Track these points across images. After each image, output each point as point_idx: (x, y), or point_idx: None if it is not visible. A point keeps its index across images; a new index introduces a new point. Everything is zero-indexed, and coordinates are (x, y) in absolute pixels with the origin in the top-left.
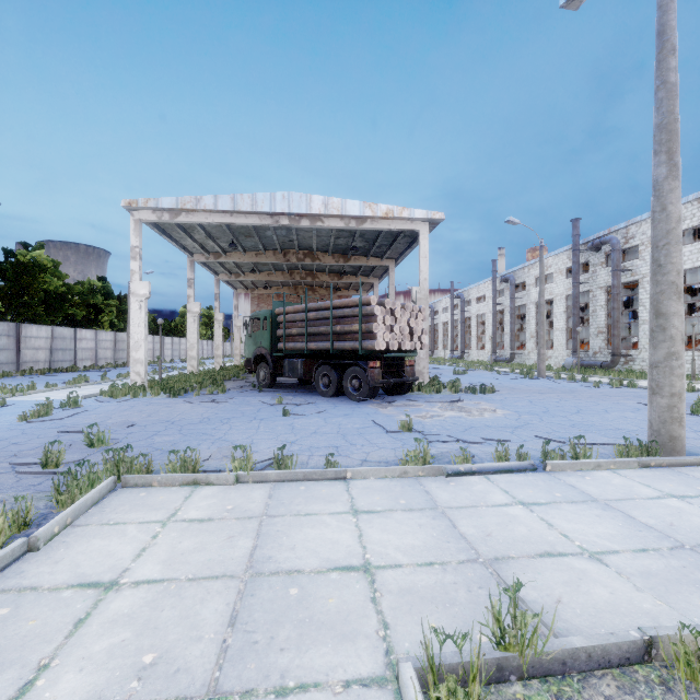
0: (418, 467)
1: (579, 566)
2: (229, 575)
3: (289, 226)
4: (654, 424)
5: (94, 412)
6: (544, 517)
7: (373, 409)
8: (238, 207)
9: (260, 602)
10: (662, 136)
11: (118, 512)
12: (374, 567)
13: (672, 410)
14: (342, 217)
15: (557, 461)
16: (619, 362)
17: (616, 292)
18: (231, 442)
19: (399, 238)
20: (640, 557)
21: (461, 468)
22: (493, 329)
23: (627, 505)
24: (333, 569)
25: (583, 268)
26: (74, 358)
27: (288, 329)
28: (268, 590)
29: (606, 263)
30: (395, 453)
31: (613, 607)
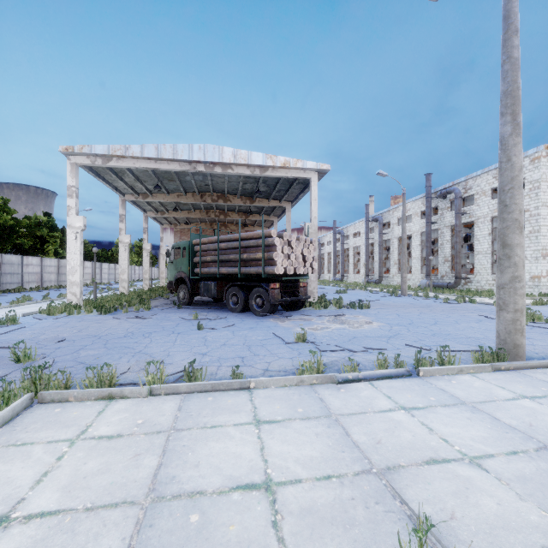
0: (313, 376)
1: (463, 473)
2: (129, 502)
3: (205, 173)
4: (501, 335)
5: (30, 329)
6: (424, 422)
7: (273, 323)
8: (162, 155)
9: (158, 534)
10: (507, 100)
11: (28, 431)
12: (275, 483)
13: (515, 323)
14: (249, 165)
15: (428, 367)
16: (460, 283)
17: (458, 230)
18: (149, 355)
19: (294, 185)
20: (513, 460)
21: (349, 376)
22: (366, 258)
23: (490, 407)
24: (235, 488)
25: (433, 212)
26: (22, 280)
27: (203, 257)
28: (168, 518)
29: (451, 207)
30: (292, 362)
31: (504, 521)
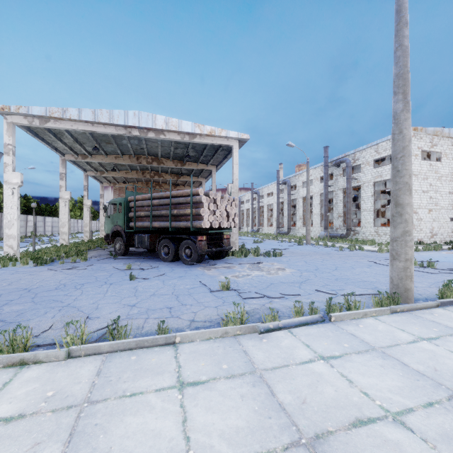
0: (236, 327)
1: (390, 436)
2: None
3: (140, 138)
4: (394, 280)
5: None
6: (343, 373)
7: (201, 271)
8: (98, 119)
9: None
10: (399, 82)
11: None
12: None
13: (406, 270)
14: (179, 132)
15: (338, 313)
16: (350, 234)
17: (349, 192)
18: (77, 308)
19: (219, 151)
20: (431, 414)
21: (270, 326)
22: (277, 214)
23: (397, 352)
24: None
25: (329, 177)
26: None
27: (137, 212)
28: None
29: (343, 174)
30: (217, 311)
31: None
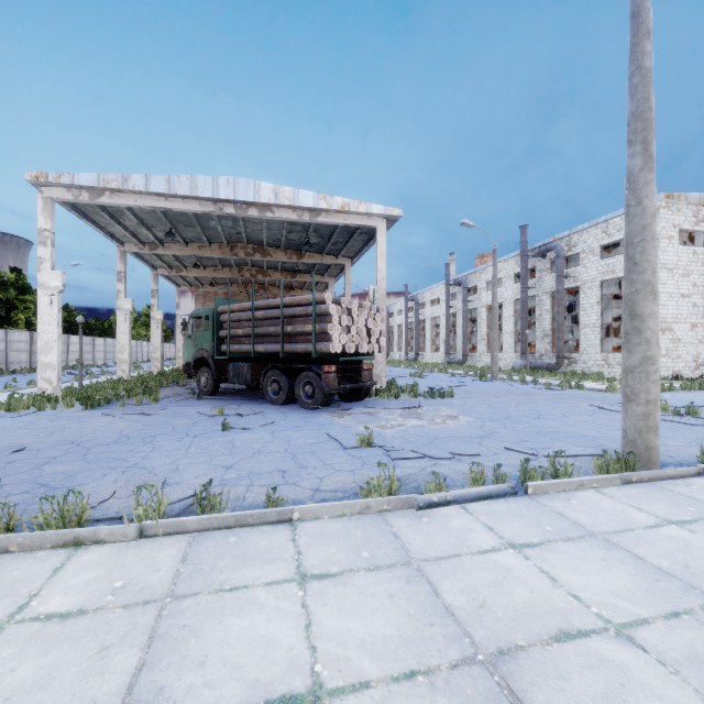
0: (383, 500)
1: (610, 655)
2: None
3: (235, 217)
4: (629, 434)
5: None
6: (543, 567)
7: (328, 419)
8: (175, 190)
9: None
10: (637, 124)
11: None
12: (328, 692)
13: (648, 419)
14: (295, 208)
15: (538, 481)
16: (563, 364)
17: (560, 297)
18: (148, 470)
19: (356, 235)
20: (676, 627)
21: (434, 498)
22: (447, 332)
23: (629, 540)
24: None
25: (529, 274)
26: None
27: (232, 330)
28: None
29: (551, 269)
30: (354, 477)
31: None
